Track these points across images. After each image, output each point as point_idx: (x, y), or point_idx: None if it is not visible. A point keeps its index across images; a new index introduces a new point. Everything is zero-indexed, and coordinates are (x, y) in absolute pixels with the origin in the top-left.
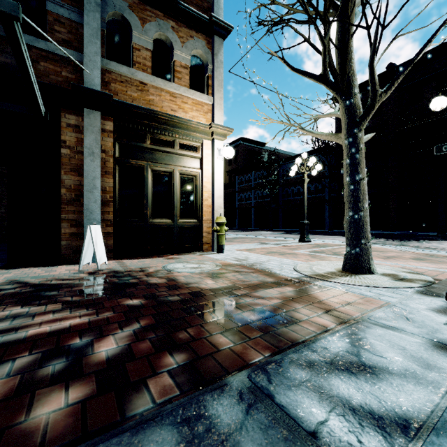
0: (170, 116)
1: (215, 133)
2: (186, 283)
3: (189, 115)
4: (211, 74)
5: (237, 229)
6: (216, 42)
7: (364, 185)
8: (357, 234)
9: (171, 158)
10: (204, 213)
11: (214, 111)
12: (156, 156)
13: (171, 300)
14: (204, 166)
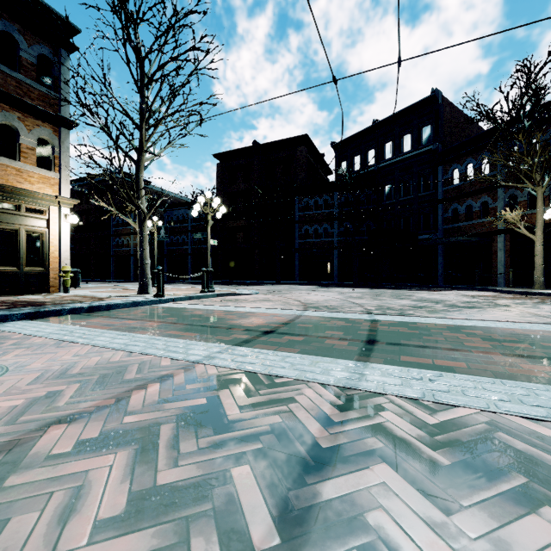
0: (17, 188)
1: (62, 203)
2: (34, 301)
3: (36, 186)
4: (59, 155)
5: (111, 281)
6: (63, 133)
7: (146, 252)
8: (142, 276)
9: (17, 218)
10: (51, 263)
11: (61, 185)
12: (1, 216)
13: (26, 303)
14: (52, 227)
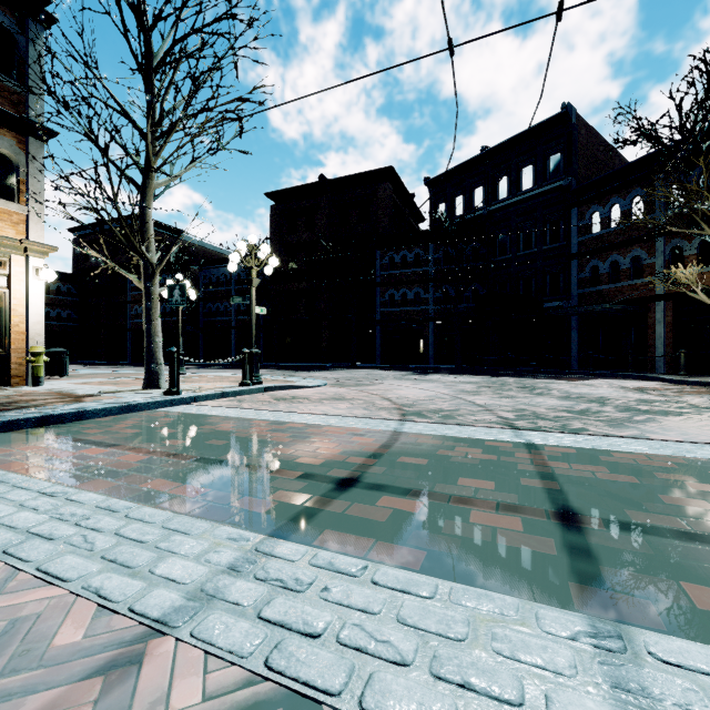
0: None
1: (30, 250)
2: None
3: None
4: (26, 179)
5: (126, 364)
6: (33, 145)
7: (155, 325)
8: (150, 361)
9: None
10: (13, 341)
11: (30, 224)
12: None
13: None
14: (14, 286)
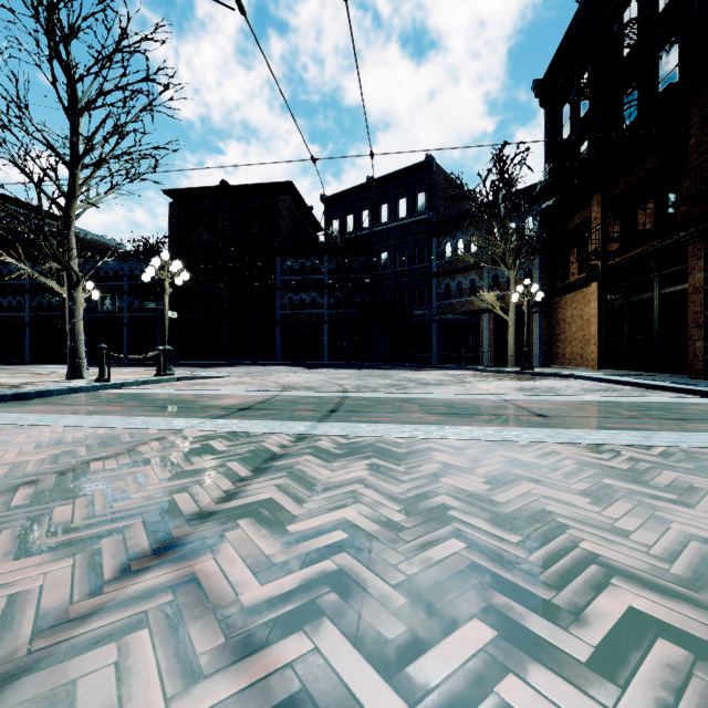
0: None
1: None
2: None
3: None
4: None
5: None
6: None
7: (79, 326)
8: (74, 356)
9: None
10: None
11: None
12: None
13: None
14: None
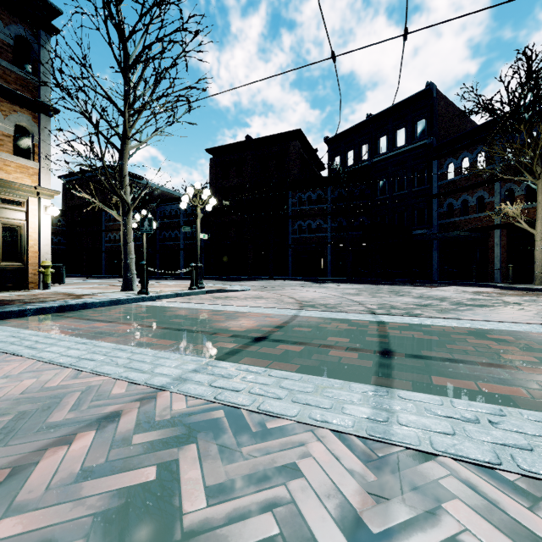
0: None
1: (41, 194)
2: (4, 299)
3: (13, 176)
4: (38, 143)
5: (102, 277)
6: (43, 120)
7: (130, 246)
8: (126, 271)
9: None
10: (30, 258)
11: (41, 175)
12: None
13: None
14: (30, 219)
